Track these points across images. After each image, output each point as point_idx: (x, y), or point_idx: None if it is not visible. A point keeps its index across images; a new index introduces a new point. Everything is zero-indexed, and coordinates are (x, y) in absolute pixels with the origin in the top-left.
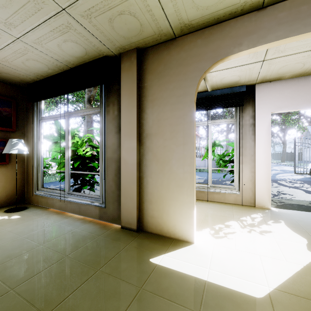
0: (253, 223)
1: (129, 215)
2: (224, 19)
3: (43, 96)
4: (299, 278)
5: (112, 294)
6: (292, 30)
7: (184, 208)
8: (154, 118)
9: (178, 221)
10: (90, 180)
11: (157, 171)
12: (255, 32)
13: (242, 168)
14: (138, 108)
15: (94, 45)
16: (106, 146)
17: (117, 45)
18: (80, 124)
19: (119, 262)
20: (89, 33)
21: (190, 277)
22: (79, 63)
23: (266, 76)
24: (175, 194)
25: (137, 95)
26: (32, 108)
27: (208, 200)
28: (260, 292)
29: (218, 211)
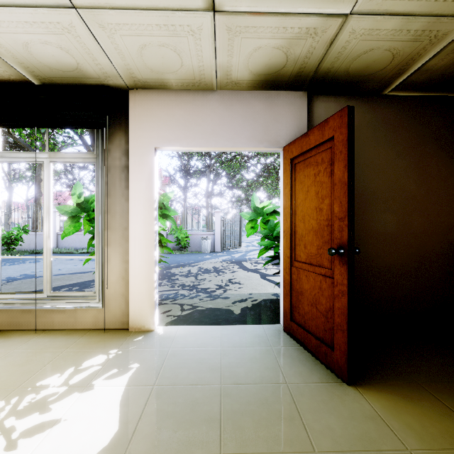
0: (53, 394)
1: None
2: None
3: None
4: None
5: None
6: None
7: None
8: None
9: None
10: None
11: None
12: None
13: (109, 254)
14: None
15: None
16: None
17: None
18: None
19: None
20: None
21: None
22: None
23: (129, 68)
24: None
25: None
26: None
27: (40, 329)
28: None
29: (16, 364)
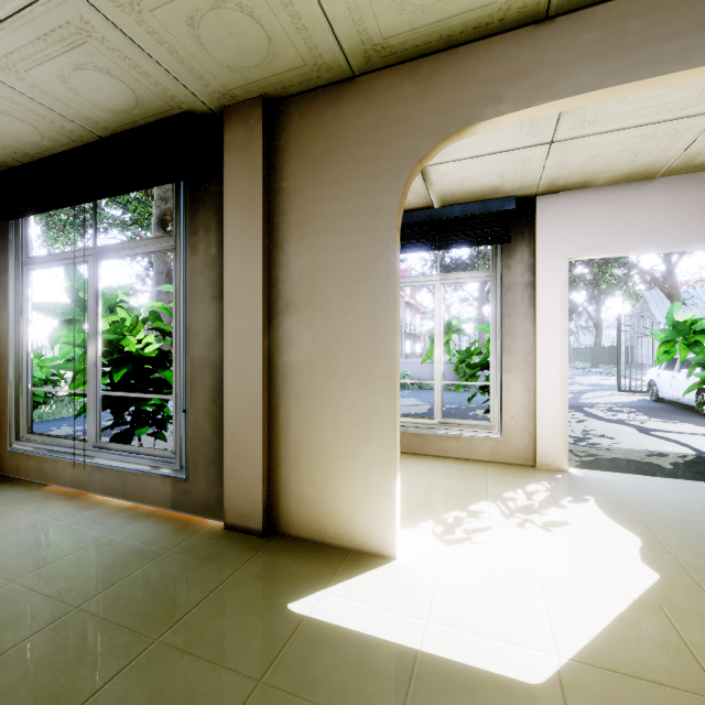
0: (531, 504)
1: (243, 496)
2: (464, 40)
3: (31, 206)
4: (624, 629)
5: (184, 704)
6: (610, 74)
7: (374, 477)
8: (305, 266)
9: (359, 508)
10: (156, 412)
11: (311, 391)
12: (532, 73)
13: (508, 381)
14: (266, 239)
15: (155, 82)
16: (190, 331)
17: (215, 86)
18: (141, 277)
19: (211, 616)
20: (139, 50)
21: (382, 645)
22: (121, 126)
23: (557, 177)
24: (352, 445)
25: (264, 208)
26: (3, 235)
27: (434, 455)
28: (540, 670)
29: (456, 479)
